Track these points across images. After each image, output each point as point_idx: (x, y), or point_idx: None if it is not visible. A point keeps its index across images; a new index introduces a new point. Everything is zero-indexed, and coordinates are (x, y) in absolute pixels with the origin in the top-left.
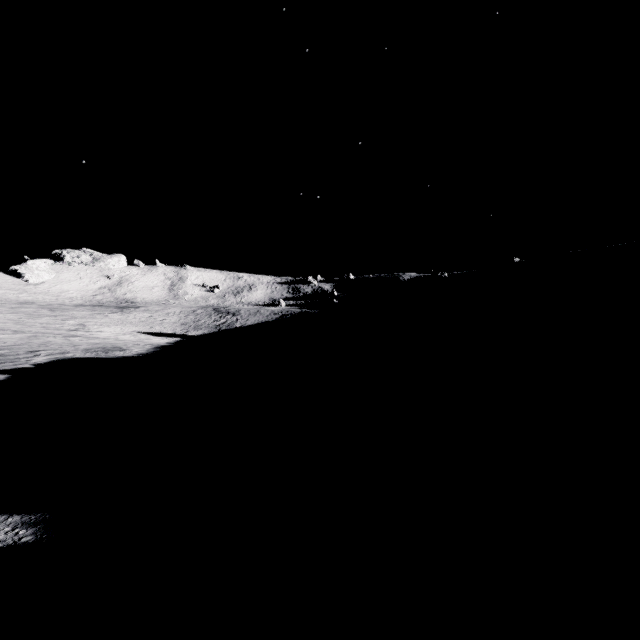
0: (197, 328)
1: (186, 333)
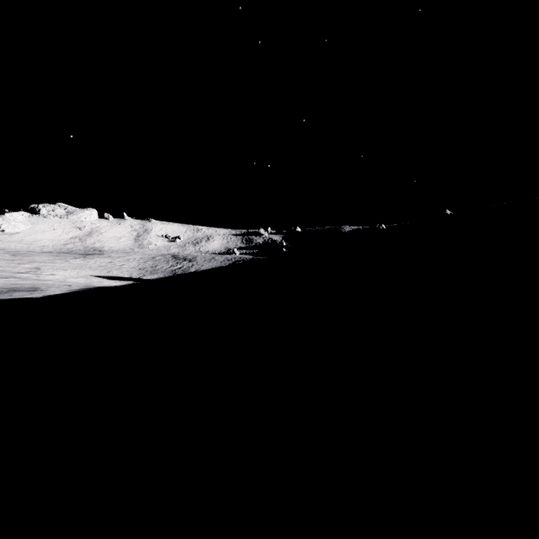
0: (153, 272)
1: (142, 277)
